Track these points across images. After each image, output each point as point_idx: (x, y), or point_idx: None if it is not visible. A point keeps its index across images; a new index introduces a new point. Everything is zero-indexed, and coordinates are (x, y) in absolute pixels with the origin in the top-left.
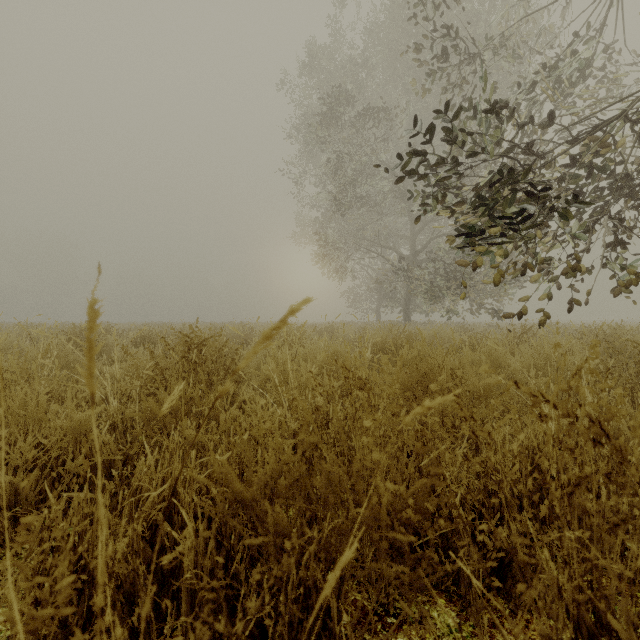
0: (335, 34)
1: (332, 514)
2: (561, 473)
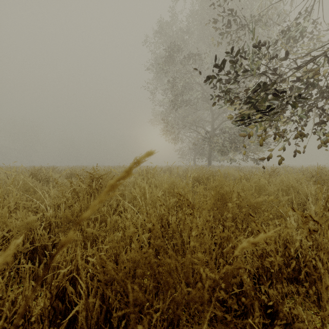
0: (172, 16)
1: (171, 290)
2: (325, 269)
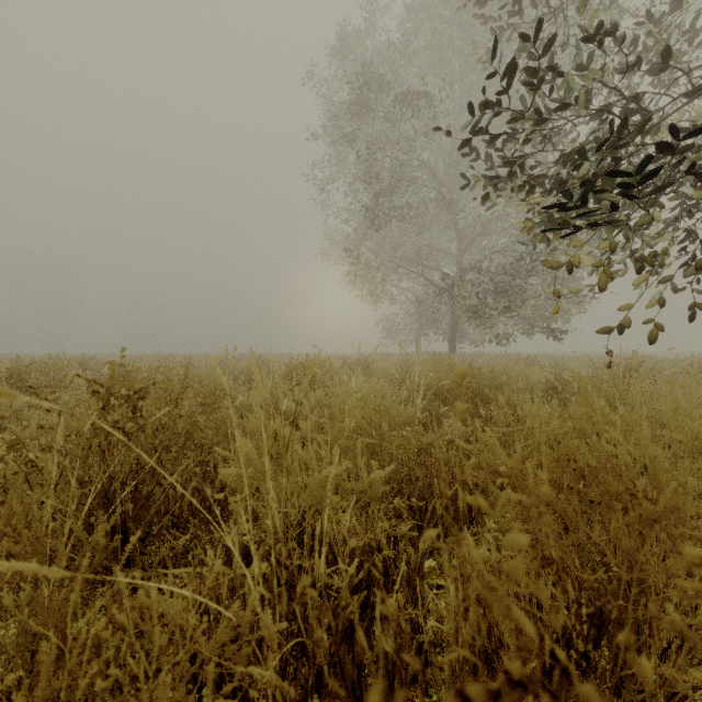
0: (369, 18)
1: None
2: None
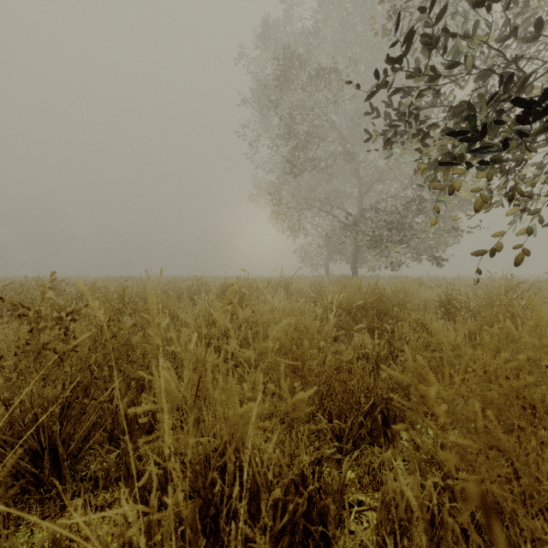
0: (288, 9)
1: None
2: None
